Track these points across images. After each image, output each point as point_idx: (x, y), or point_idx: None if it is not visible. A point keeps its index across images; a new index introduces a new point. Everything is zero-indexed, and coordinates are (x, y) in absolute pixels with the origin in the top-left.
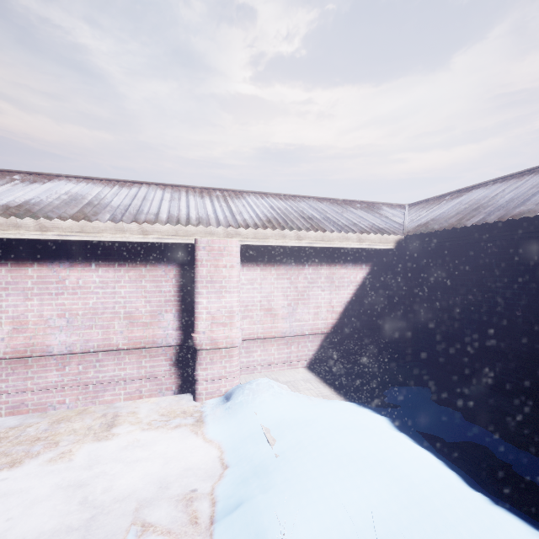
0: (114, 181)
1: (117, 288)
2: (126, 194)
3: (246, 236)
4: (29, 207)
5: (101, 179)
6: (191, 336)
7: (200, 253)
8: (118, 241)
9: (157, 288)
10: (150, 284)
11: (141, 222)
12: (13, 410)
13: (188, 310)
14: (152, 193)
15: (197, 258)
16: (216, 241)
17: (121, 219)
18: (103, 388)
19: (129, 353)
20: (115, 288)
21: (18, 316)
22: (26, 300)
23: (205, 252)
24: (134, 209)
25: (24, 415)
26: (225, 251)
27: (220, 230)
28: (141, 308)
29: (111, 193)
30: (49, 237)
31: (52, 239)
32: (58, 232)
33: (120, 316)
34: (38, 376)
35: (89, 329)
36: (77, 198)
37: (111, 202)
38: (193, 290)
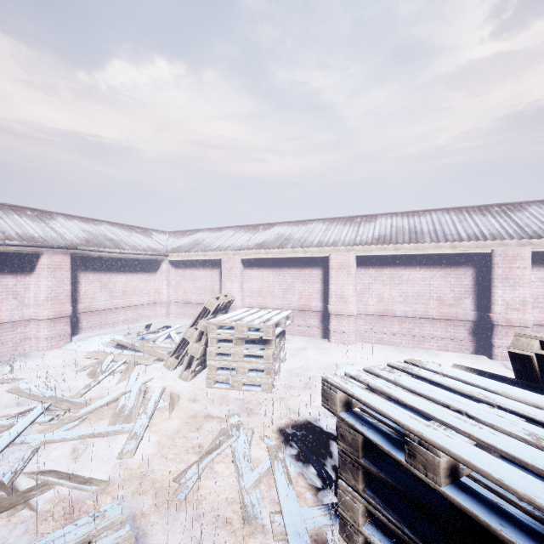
0: (410, 212)
1: (431, 281)
2: (426, 222)
3: (538, 244)
4: (385, 238)
5: (402, 213)
6: (488, 315)
7: (496, 258)
8: (432, 253)
9: (458, 282)
10: (453, 279)
11: (451, 241)
12: (377, 341)
13: (482, 298)
14: (442, 217)
15: (493, 262)
16: (510, 250)
17: (438, 240)
18: (423, 340)
19: (439, 321)
20: (430, 281)
21: (380, 294)
22: (383, 286)
23: (500, 258)
24: (439, 232)
25: (382, 345)
26: (518, 257)
27: (512, 241)
28: (447, 295)
29: (416, 222)
30: (399, 253)
31: (396, 254)
32: (404, 251)
33: (433, 298)
34: (389, 326)
35: (415, 304)
36: (400, 229)
37: (423, 229)
38: (489, 284)
